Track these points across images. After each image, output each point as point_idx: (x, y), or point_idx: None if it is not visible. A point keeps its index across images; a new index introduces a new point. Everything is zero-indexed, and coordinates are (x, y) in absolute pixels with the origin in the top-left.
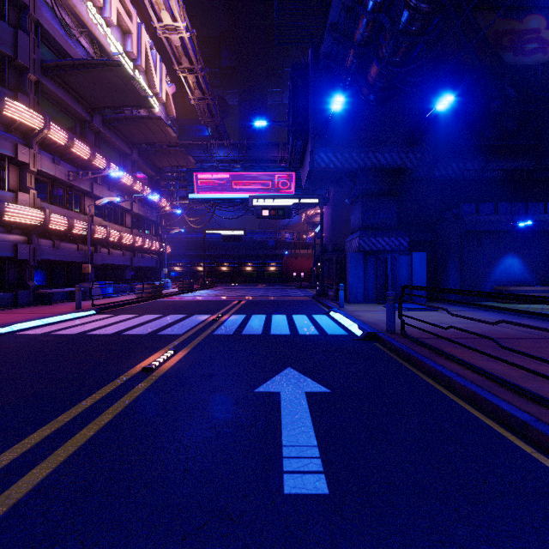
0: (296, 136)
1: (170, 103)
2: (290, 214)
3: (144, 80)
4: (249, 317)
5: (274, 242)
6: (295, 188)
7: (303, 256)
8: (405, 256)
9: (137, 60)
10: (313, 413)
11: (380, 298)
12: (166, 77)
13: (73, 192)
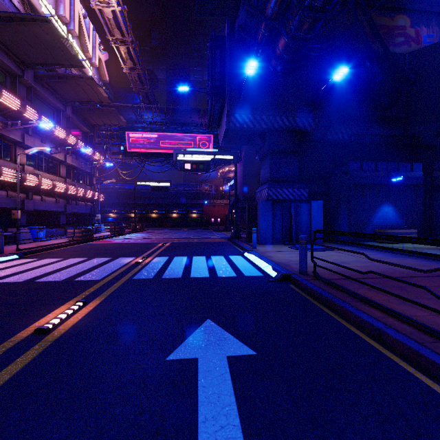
0: (214, 98)
1: (103, 68)
2: (209, 168)
3: (77, 44)
4: (171, 259)
5: (195, 193)
6: (213, 148)
7: (219, 205)
8: (305, 205)
9: (70, 25)
10: (239, 394)
11: (285, 240)
12: (100, 46)
13: (2, 141)
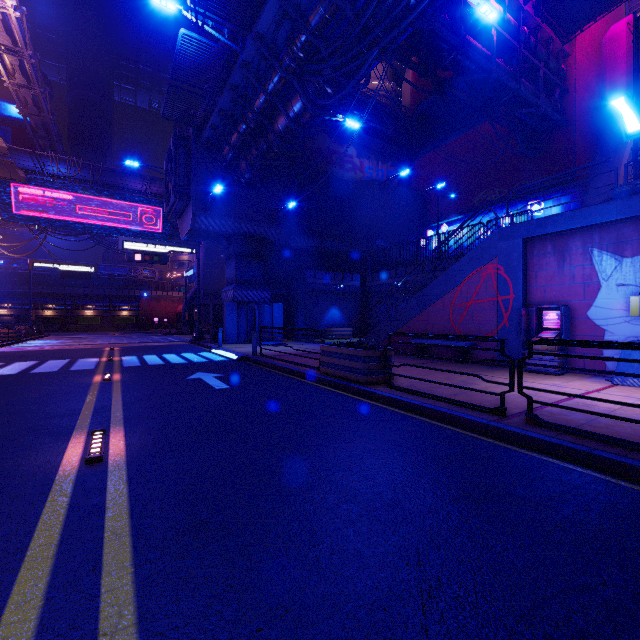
0: (179, 198)
1: None
2: (166, 261)
3: None
4: (142, 357)
5: (127, 280)
6: (163, 225)
7: (167, 299)
8: (268, 306)
9: None
10: (219, 379)
11: (250, 339)
12: None
13: None
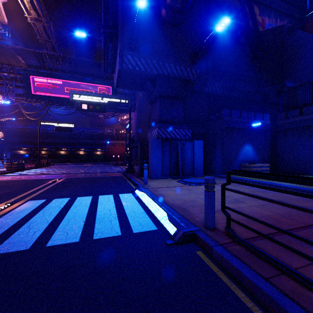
0: (107, 37)
1: None
2: (105, 110)
3: None
4: (45, 204)
5: (99, 135)
6: None
7: (119, 145)
8: (189, 143)
9: None
10: None
11: (173, 174)
12: None
13: None
